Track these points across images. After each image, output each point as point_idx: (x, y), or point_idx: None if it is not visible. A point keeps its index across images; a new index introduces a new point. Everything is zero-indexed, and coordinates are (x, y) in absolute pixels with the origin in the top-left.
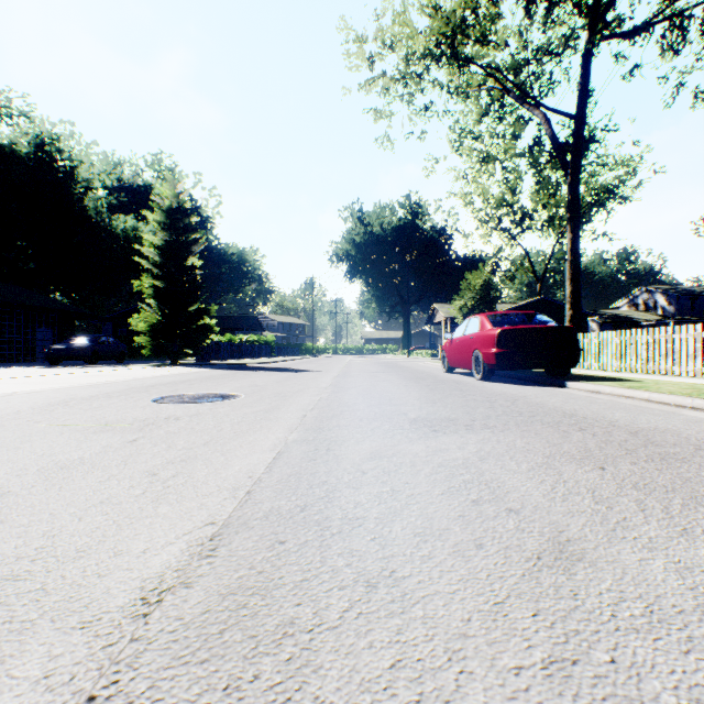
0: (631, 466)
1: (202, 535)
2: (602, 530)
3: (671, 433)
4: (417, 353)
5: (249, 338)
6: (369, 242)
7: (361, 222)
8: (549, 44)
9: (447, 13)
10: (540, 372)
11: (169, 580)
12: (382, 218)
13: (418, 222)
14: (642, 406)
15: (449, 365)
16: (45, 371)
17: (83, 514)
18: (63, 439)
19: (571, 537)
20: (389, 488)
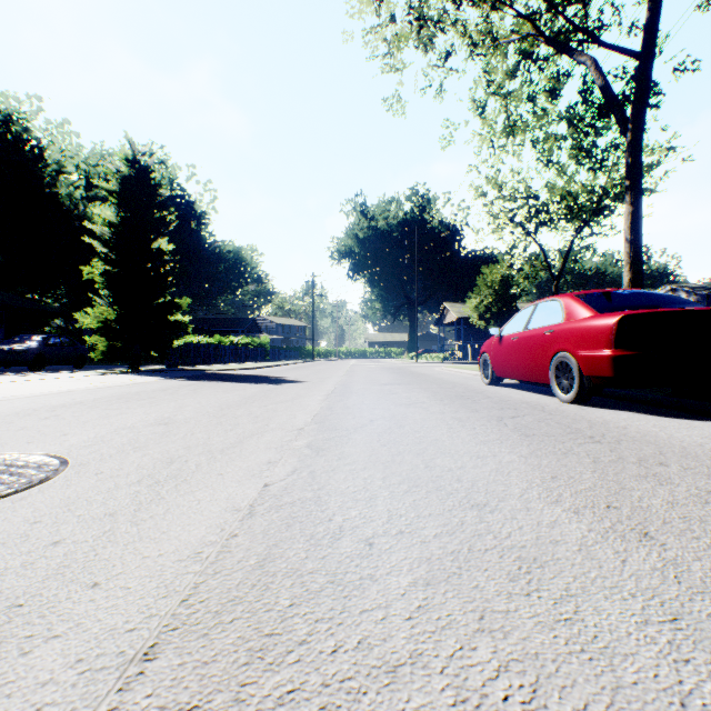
0: None
1: None
2: None
3: None
4: (426, 357)
5: (240, 340)
6: (373, 238)
7: (364, 217)
8: None
9: None
10: None
11: None
12: (387, 212)
13: (426, 217)
14: None
15: (495, 375)
16: None
17: None
18: None
19: None
20: None
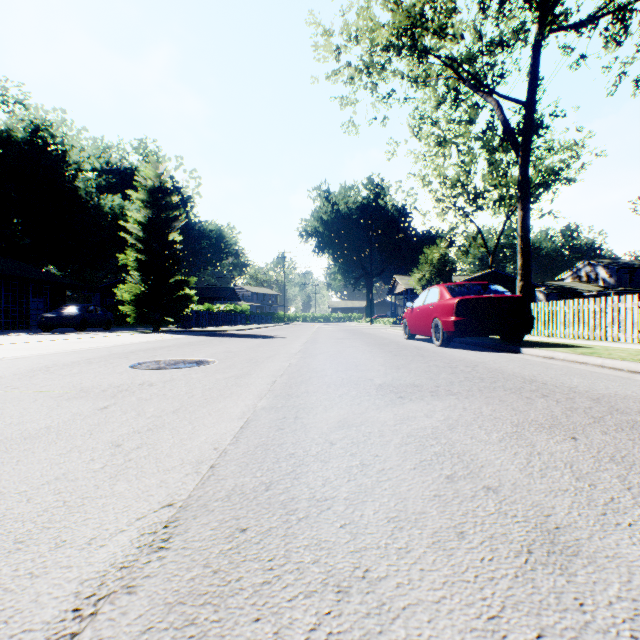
0: (603, 436)
1: (157, 520)
2: (591, 514)
3: (633, 400)
4: (379, 321)
5: (225, 307)
6: (335, 220)
7: (328, 202)
8: (501, 37)
9: (407, 7)
10: (495, 338)
11: (111, 582)
12: (347, 198)
13: (380, 202)
14: (597, 372)
15: (410, 332)
16: (36, 337)
17: (33, 493)
18: (35, 406)
19: (560, 523)
20: (359, 462)
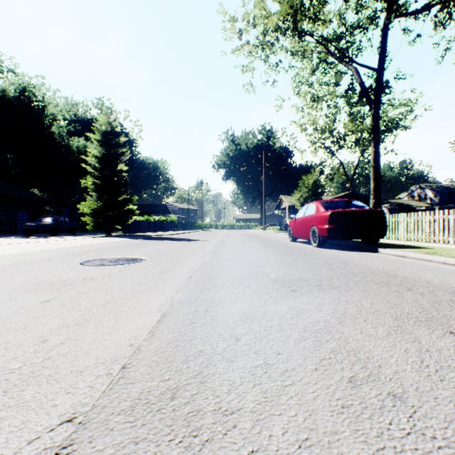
0: None
1: (49, 444)
2: None
3: None
4: (270, 228)
5: (159, 218)
6: (238, 156)
7: (233, 143)
8: (359, 21)
9: None
10: (356, 241)
11: None
12: (247, 140)
13: (270, 143)
14: (442, 268)
15: (293, 236)
16: (19, 240)
17: None
18: None
19: None
20: (263, 361)
